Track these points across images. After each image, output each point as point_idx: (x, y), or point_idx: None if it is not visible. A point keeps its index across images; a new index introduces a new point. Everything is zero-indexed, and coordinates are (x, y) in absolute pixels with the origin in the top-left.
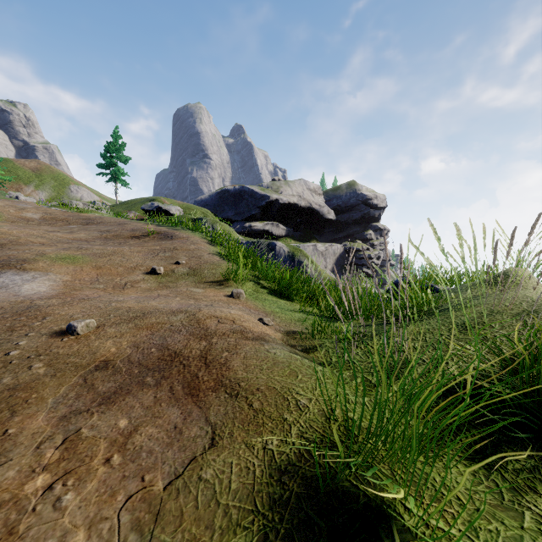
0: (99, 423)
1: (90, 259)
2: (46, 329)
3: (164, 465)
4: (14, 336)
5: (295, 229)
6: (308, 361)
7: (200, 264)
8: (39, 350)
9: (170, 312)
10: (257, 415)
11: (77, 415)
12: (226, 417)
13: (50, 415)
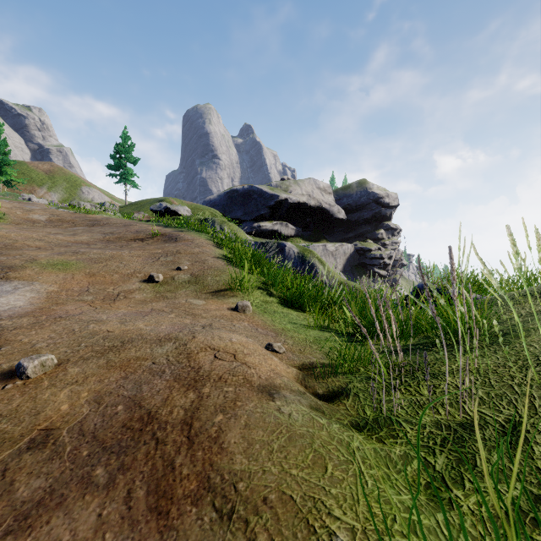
0: None
1: (84, 265)
2: None
3: None
4: None
5: (304, 228)
6: (338, 428)
7: (203, 270)
8: None
9: (156, 339)
10: None
11: None
12: None
13: None
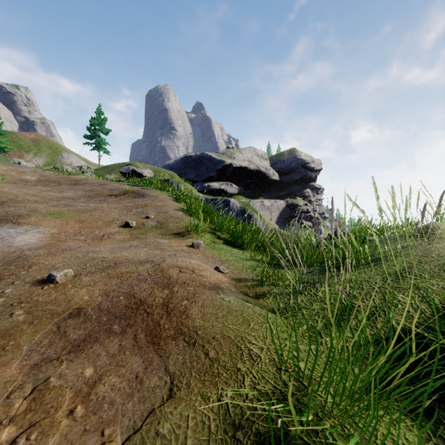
0: (67, 371)
1: (74, 214)
2: (30, 278)
3: (124, 418)
4: (2, 284)
5: (245, 188)
6: (259, 308)
7: (166, 218)
8: (21, 297)
9: (138, 262)
10: (212, 364)
11: (48, 363)
12: (184, 366)
13: (23, 363)
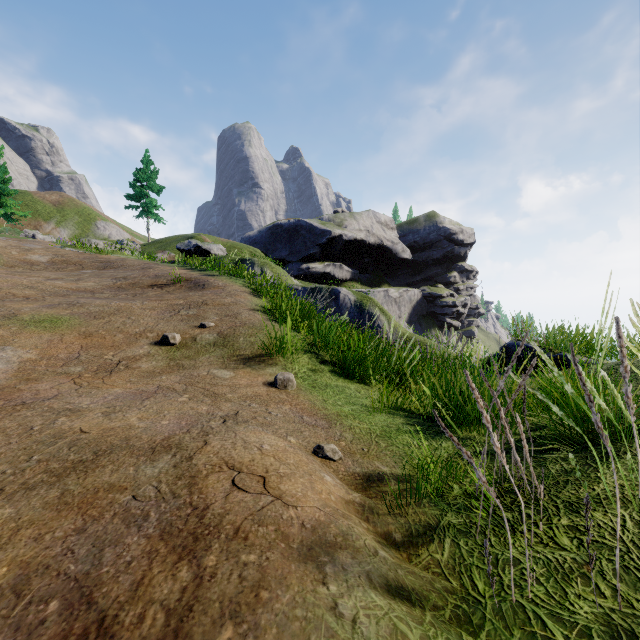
0: None
1: (79, 322)
2: None
3: None
4: None
5: (362, 270)
6: None
7: (234, 328)
8: None
9: (147, 448)
10: None
11: None
12: None
13: None
